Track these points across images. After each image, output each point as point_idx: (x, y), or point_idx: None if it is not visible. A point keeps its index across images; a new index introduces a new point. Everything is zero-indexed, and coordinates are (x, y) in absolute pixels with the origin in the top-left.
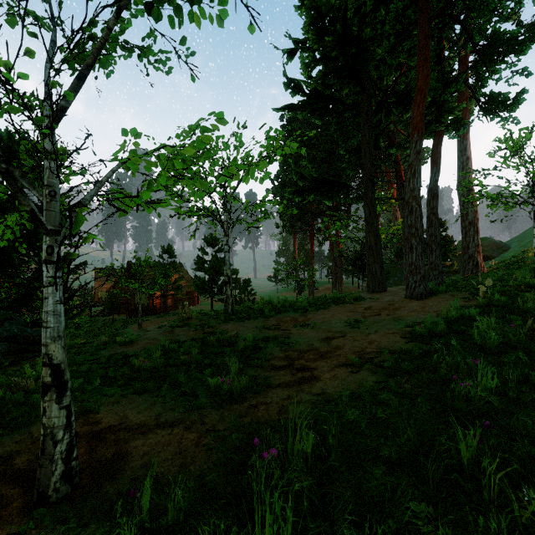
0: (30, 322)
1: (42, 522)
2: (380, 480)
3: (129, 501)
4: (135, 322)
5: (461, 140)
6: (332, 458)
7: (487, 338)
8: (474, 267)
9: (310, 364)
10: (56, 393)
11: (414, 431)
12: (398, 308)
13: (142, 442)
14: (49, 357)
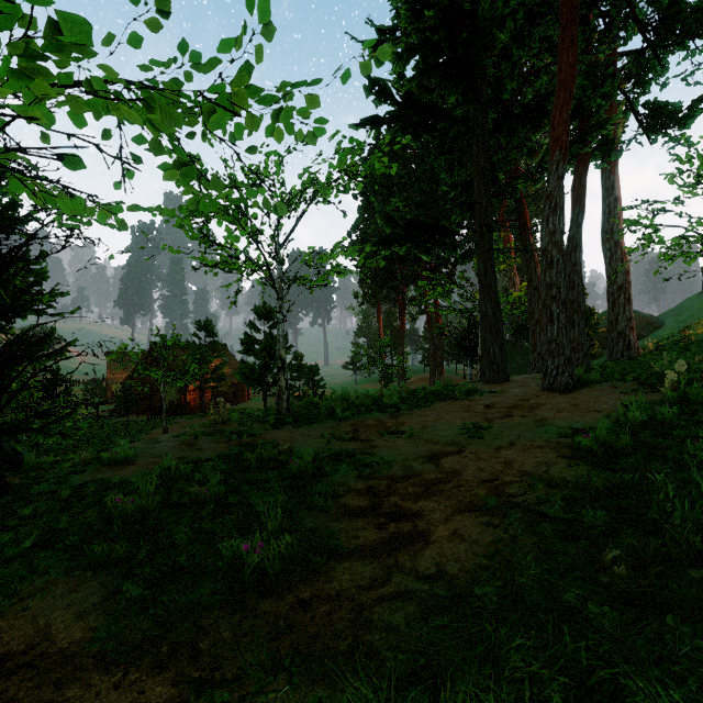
0: None
1: None
2: None
3: None
4: (159, 425)
5: (607, 175)
6: None
7: None
8: (625, 348)
9: (410, 506)
10: None
11: None
12: (536, 405)
13: None
14: None
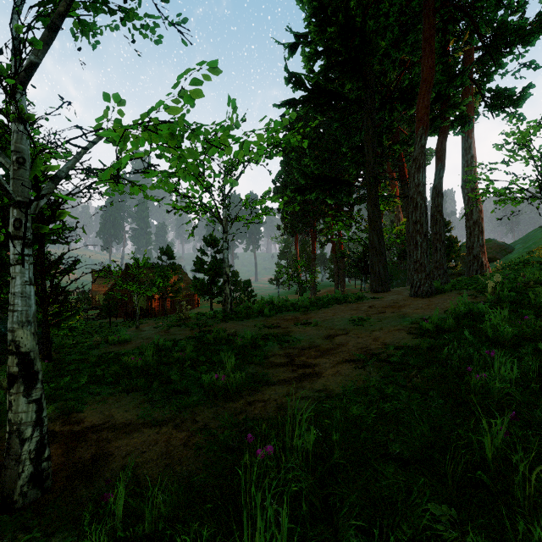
0: None
1: (2, 531)
2: (391, 480)
3: (101, 506)
4: (133, 325)
5: (466, 139)
6: (335, 455)
7: (501, 331)
8: (479, 267)
9: (311, 361)
10: (24, 385)
11: (426, 427)
12: (403, 305)
13: (126, 442)
14: (16, 344)
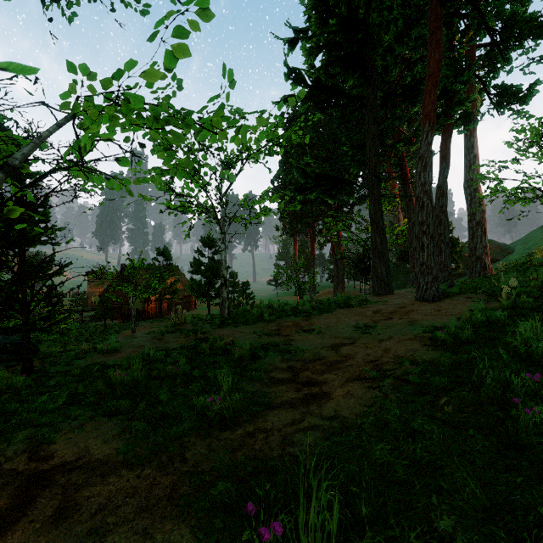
0: (10, 328)
1: None
2: None
3: None
4: (129, 327)
5: (468, 138)
6: (368, 541)
7: (535, 347)
8: (482, 269)
9: (318, 377)
10: None
11: (475, 483)
12: (410, 311)
13: (99, 490)
14: None
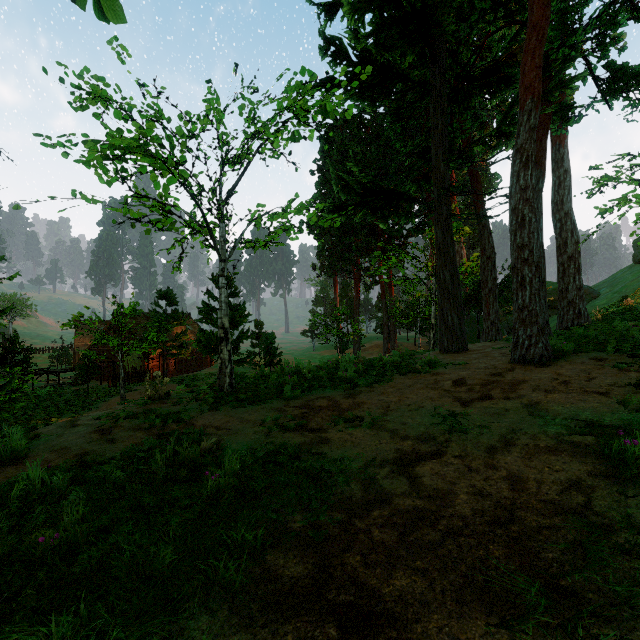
0: None
1: None
2: None
3: None
4: (119, 392)
5: (557, 148)
6: None
7: None
8: (575, 316)
9: (379, 587)
10: None
11: None
12: (515, 382)
13: None
14: None
